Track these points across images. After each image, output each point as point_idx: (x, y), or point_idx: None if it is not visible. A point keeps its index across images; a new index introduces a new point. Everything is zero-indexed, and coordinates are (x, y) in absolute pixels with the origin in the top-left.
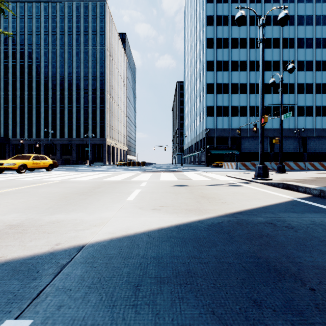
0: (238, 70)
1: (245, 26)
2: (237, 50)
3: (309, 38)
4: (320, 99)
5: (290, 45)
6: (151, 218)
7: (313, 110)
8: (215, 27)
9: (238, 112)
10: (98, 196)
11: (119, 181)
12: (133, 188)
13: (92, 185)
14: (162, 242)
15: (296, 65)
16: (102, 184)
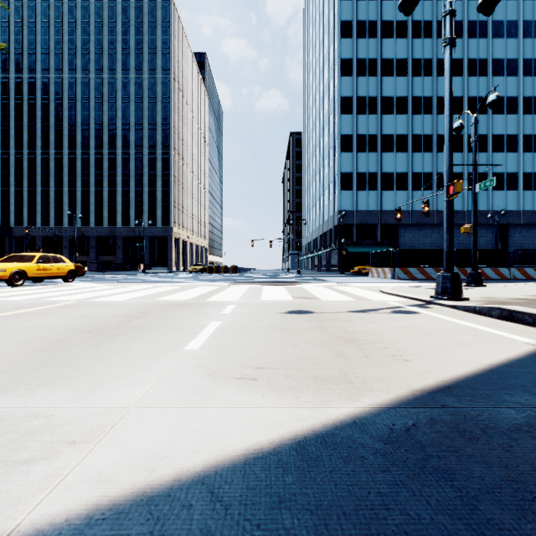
0: (393, 113)
1: (405, 39)
2: (392, 78)
3: (513, 59)
4: (531, 161)
5: (480, 70)
6: (231, 409)
7: (519, 180)
8: (355, 41)
9: (393, 183)
10: (127, 339)
11: (184, 303)
12: (207, 319)
13: (131, 310)
14: (252, 532)
15: None
16: (149, 308)
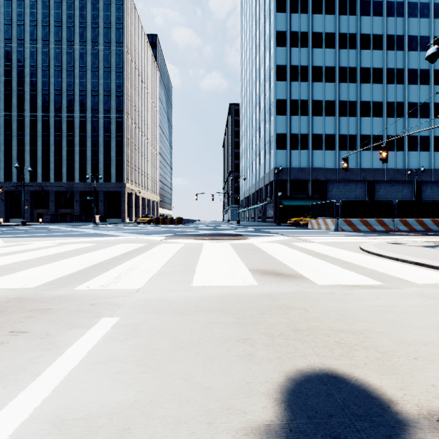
0: (323, 81)
1: (333, 15)
2: (321, 50)
3: (425, 36)
4: None
5: (397, 45)
6: None
7: (430, 142)
8: (289, 15)
9: (322, 143)
10: None
11: (3, 303)
12: None
13: None
14: None
15: (407, 76)
16: None
